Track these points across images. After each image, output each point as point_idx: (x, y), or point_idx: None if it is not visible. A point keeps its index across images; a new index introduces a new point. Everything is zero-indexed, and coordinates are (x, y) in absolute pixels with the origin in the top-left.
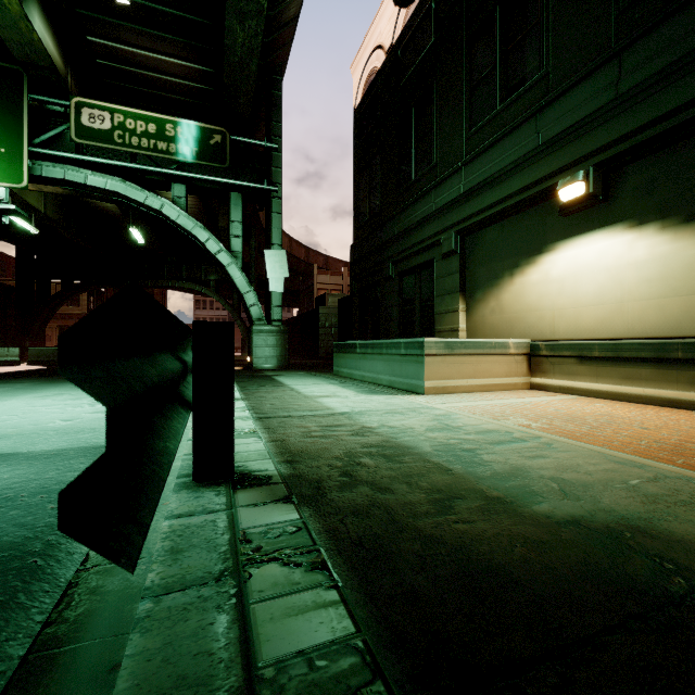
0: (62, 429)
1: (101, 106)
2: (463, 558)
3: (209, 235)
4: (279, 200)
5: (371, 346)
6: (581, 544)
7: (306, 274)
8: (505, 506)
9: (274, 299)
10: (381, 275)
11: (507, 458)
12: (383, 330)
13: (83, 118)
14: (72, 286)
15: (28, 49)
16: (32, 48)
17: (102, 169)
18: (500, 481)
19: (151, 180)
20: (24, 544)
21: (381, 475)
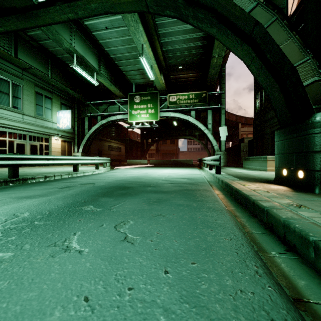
0: (186, 172)
1: (174, 95)
2: (246, 177)
3: (201, 125)
4: (224, 109)
5: (254, 158)
6: (261, 177)
7: (236, 127)
8: (256, 177)
9: (222, 143)
10: (264, 132)
11: (266, 175)
12: (265, 152)
13: (170, 99)
14: (154, 140)
15: (161, 88)
16: (162, 88)
17: (173, 111)
18: (260, 176)
19: (185, 111)
20: (200, 177)
21: (242, 175)
